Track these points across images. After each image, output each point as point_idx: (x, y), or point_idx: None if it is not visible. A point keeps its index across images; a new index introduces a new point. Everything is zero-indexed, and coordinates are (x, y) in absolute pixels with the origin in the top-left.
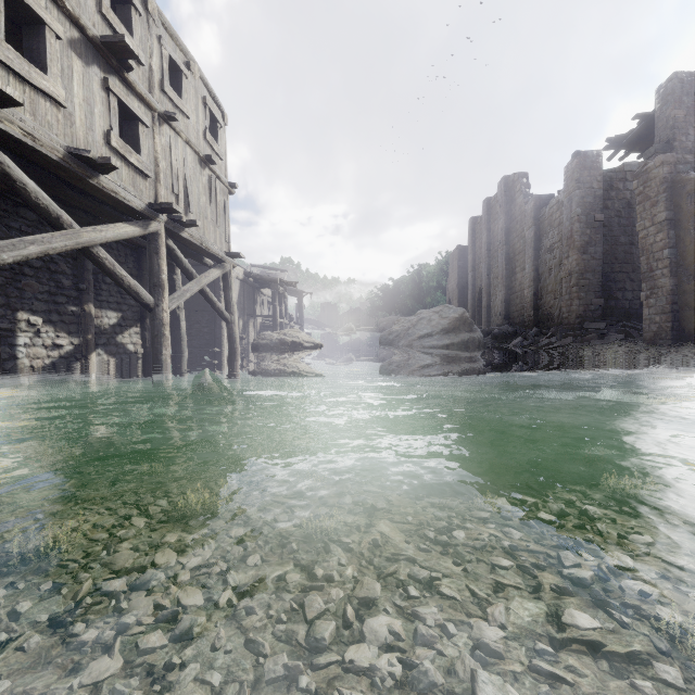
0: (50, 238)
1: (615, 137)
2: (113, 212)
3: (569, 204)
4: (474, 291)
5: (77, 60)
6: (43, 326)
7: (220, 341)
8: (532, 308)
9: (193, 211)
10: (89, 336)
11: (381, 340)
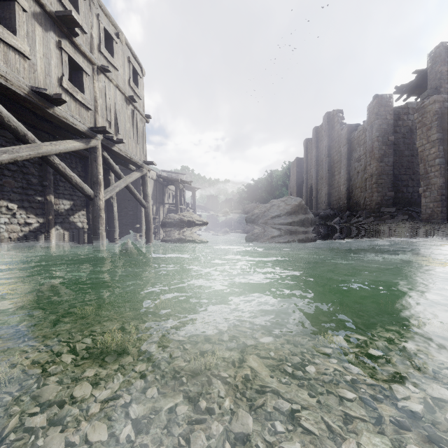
0: (18, 149)
1: (400, 85)
2: (66, 133)
3: (371, 130)
4: (307, 187)
5: (39, 27)
6: (18, 210)
7: (141, 220)
8: (346, 198)
9: (121, 133)
10: (50, 217)
11: (247, 219)
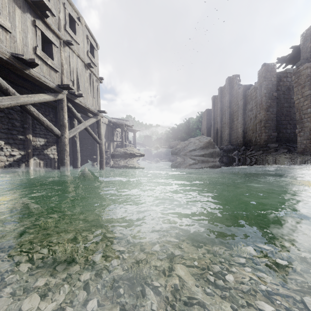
0: (1, 99)
1: (281, 57)
2: (40, 89)
3: (260, 88)
4: (214, 130)
5: (18, 9)
6: (5, 145)
7: (96, 153)
8: (242, 137)
9: (81, 90)
10: (29, 150)
11: (172, 152)
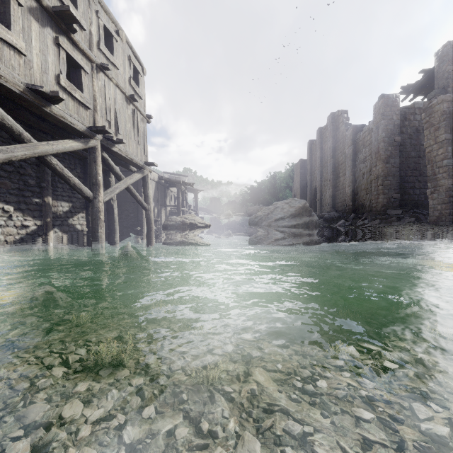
0: (13, 148)
1: (407, 85)
2: (64, 133)
3: (377, 130)
4: (311, 189)
5: (35, 22)
6: (15, 212)
7: (142, 222)
8: (351, 201)
9: (121, 133)
10: (48, 219)
11: (250, 222)
